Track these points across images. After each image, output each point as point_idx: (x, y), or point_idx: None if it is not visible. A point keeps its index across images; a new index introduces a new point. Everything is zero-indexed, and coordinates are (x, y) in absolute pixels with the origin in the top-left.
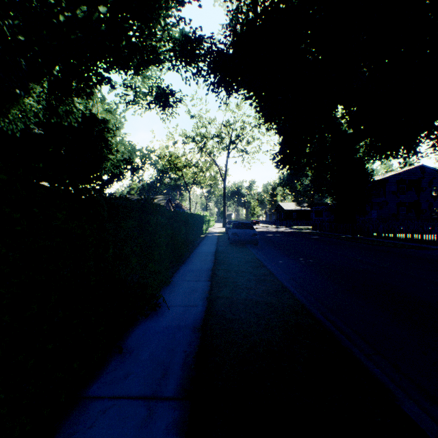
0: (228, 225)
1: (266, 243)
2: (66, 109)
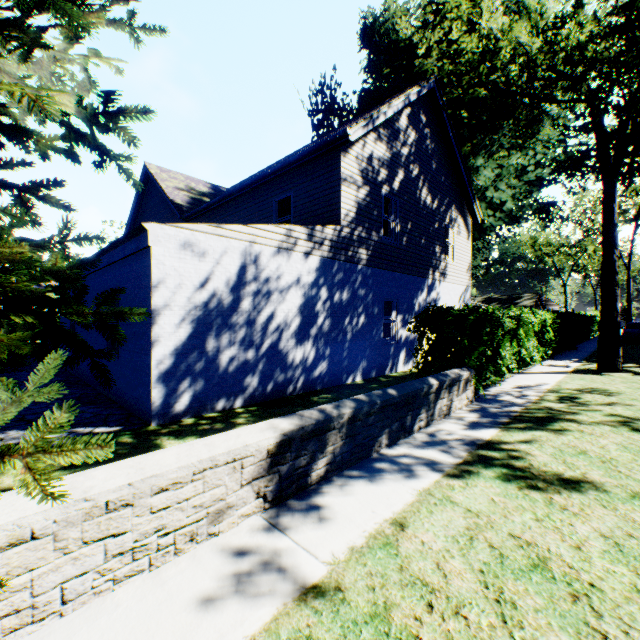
0: None
1: None
2: None
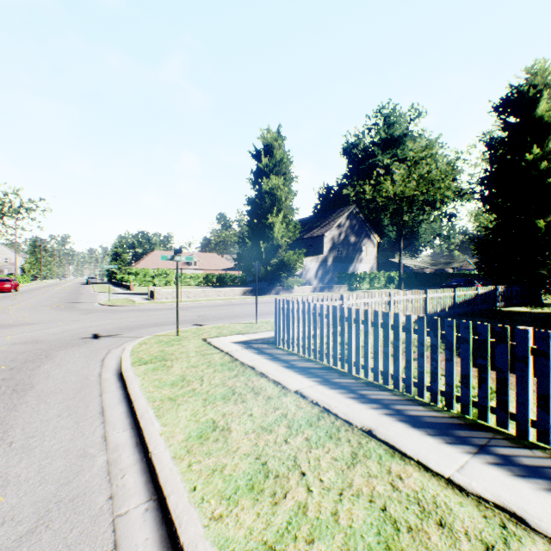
0: None
1: None
2: None
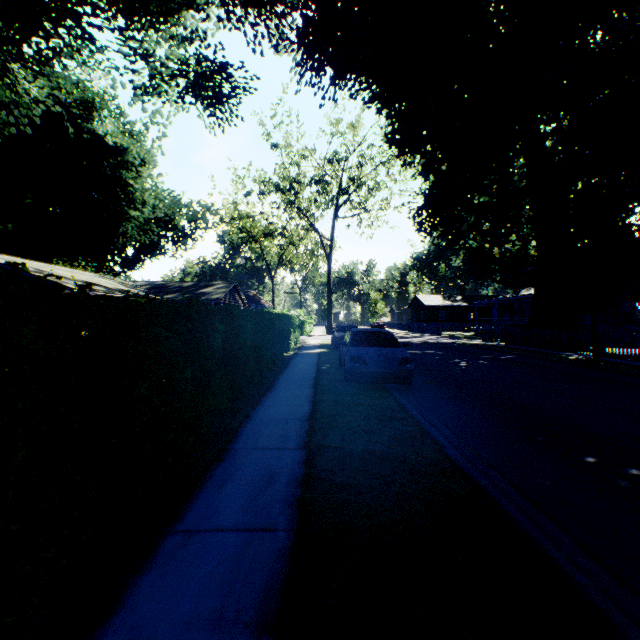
0: (337, 333)
1: (426, 378)
2: (5, 97)
